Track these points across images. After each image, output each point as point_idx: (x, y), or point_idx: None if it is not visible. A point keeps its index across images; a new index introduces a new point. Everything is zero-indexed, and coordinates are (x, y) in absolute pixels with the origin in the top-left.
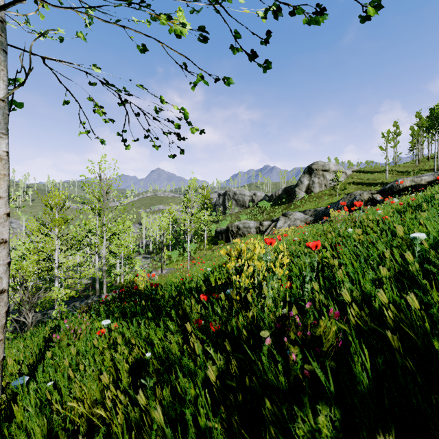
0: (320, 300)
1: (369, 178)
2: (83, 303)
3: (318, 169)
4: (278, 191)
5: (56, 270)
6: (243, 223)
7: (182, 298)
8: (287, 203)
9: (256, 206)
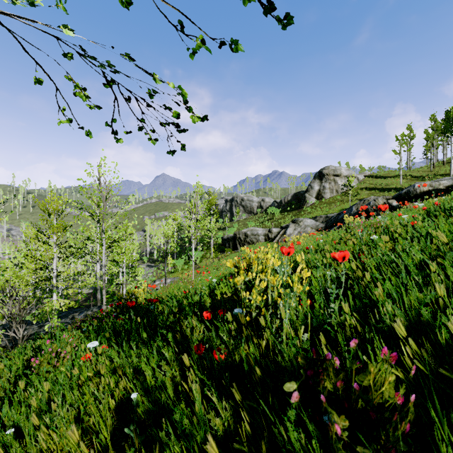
0: (352, 326)
1: (382, 183)
2: (82, 314)
3: (329, 174)
4: (287, 197)
5: (54, 280)
6: (251, 230)
7: (181, 318)
8: (297, 209)
9: (265, 213)
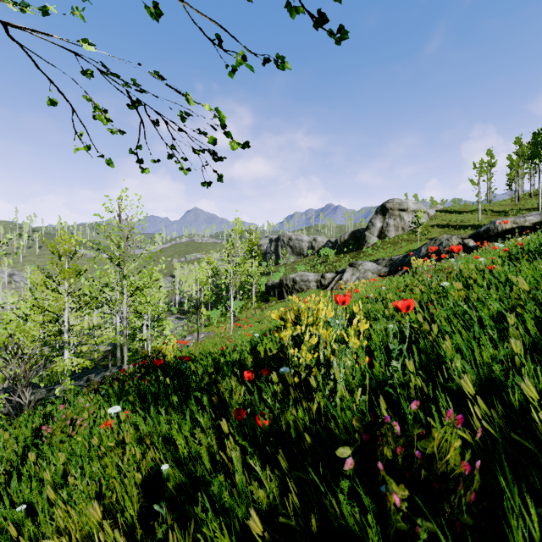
0: (417, 386)
1: (457, 220)
2: (99, 376)
3: (394, 209)
4: (343, 236)
5: (66, 334)
6: (300, 275)
7: (218, 378)
8: (355, 250)
9: (317, 255)
